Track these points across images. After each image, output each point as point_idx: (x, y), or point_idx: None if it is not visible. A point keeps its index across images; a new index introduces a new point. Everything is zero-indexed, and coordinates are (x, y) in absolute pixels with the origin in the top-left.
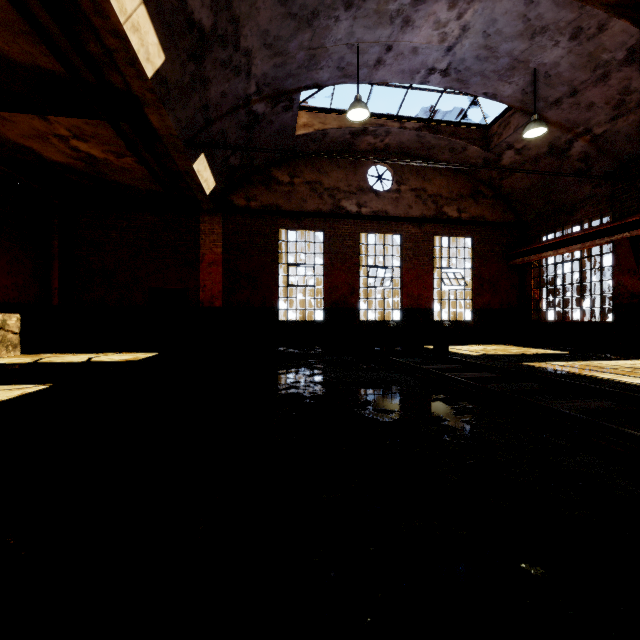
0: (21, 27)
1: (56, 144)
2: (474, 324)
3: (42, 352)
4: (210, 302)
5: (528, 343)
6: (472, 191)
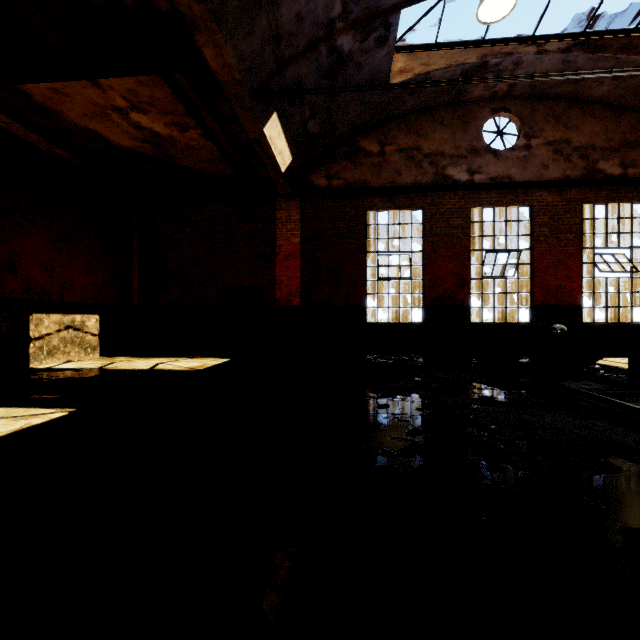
0: None
1: (118, 122)
2: None
3: (121, 354)
4: (287, 300)
5: None
6: None
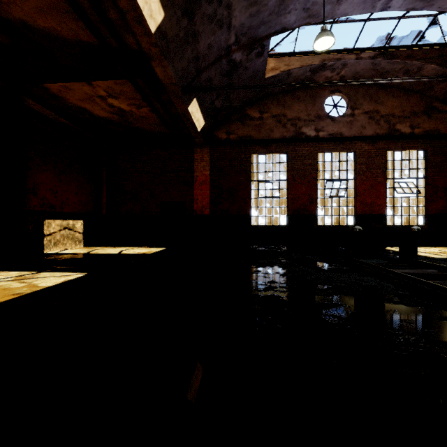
0: (64, 7)
1: (99, 103)
2: (427, 228)
3: (96, 245)
4: (201, 211)
5: None
6: (425, 108)
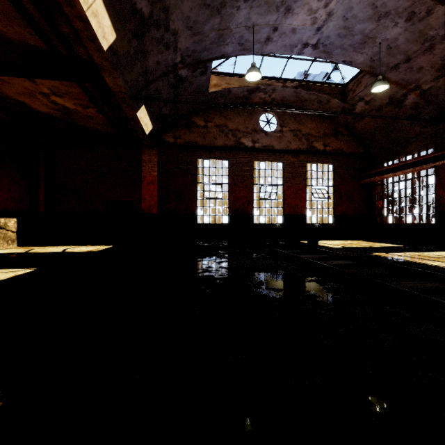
0: (14, 14)
1: (41, 99)
2: (335, 225)
3: (32, 245)
4: (149, 210)
5: (374, 239)
6: (334, 131)
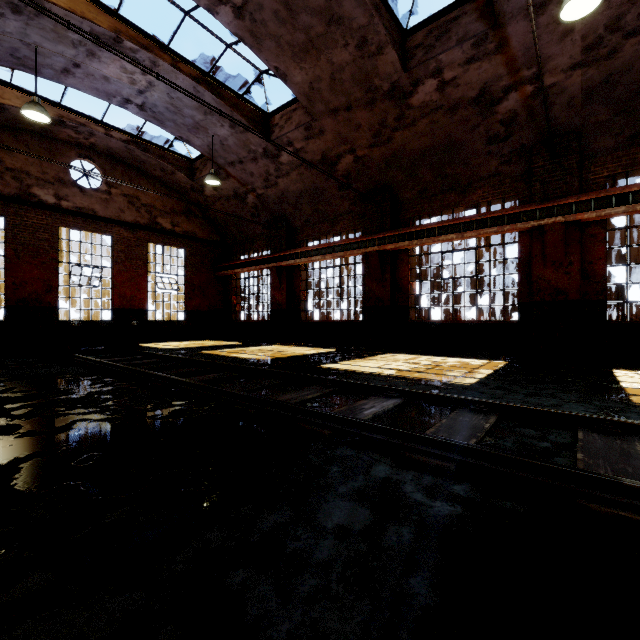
0: None
1: None
2: (187, 323)
3: None
4: None
5: (230, 338)
6: (185, 209)
